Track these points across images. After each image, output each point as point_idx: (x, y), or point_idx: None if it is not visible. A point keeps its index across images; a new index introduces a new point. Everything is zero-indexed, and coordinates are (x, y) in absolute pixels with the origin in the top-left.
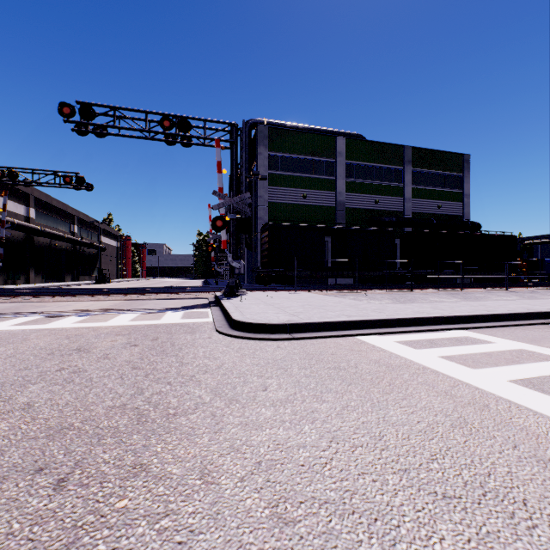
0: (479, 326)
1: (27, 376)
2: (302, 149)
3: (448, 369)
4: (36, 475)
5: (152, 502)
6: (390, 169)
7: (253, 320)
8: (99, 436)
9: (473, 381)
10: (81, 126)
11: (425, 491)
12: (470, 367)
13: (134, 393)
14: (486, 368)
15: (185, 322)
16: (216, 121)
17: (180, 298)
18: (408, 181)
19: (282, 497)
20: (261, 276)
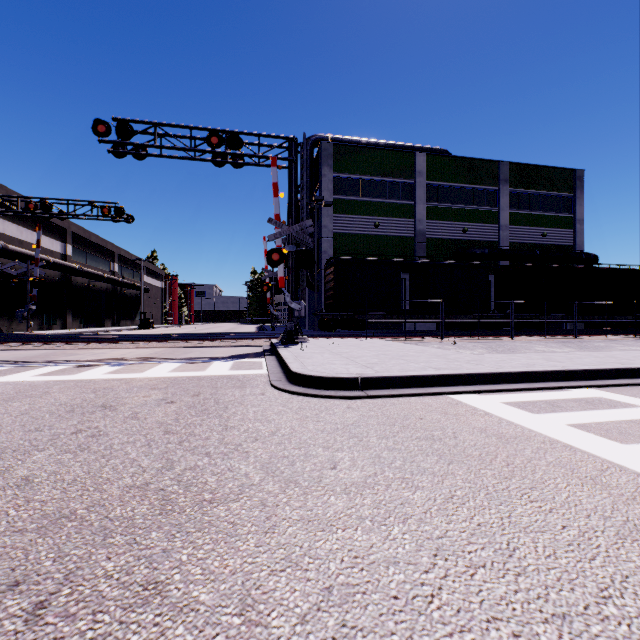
0: (614, 383)
1: (35, 440)
2: (374, 169)
3: (586, 443)
4: (7, 594)
5: None
6: (482, 191)
7: (316, 372)
8: (105, 531)
9: (628, 462)
10: (118, 147)
11: None
12: (618, 441)
13: (161, 467)
14: None
15: (234, 374)
16: (271, 136)
17: (230, 346)
18: (505, 205)
19: None
20: (325, 320)
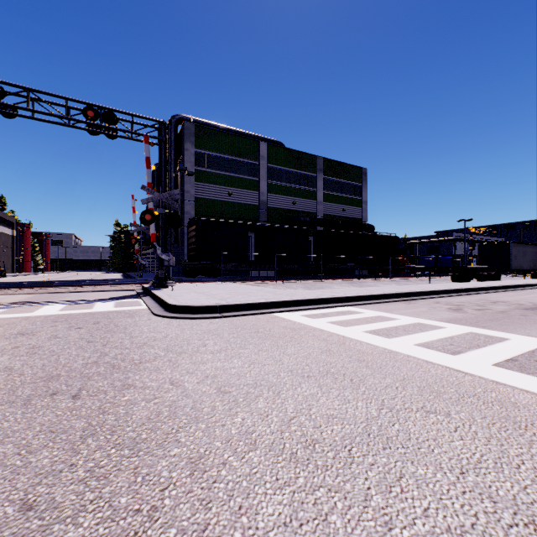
0: (360, 303)
1: None
2: (228, 150)
3: (330, 328)
4: (53, 396)
5: (145, 396)
6: (305, 175)
7: (188, 304)
8: (87, 377)
9: (342, 333)
10: None
11: (299, 376)
12: (344, 326)
13: (100, 355)
14: (353, 326)
15: (120, 310)
16: (144, 117)
17: (104, 291)
18: (320, 187)
19: (223, 386)
20: (189, 268)
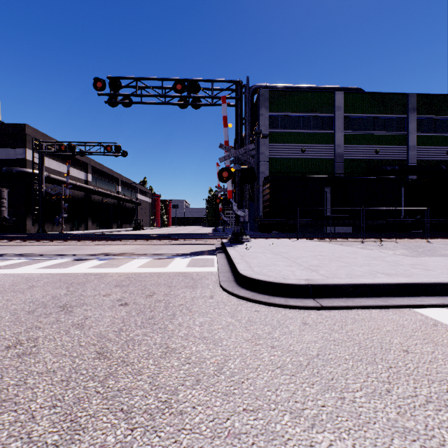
0: None
1: None
2: (301, 107)
3: None
4: None
5: None
6: (392, 119)
7: (263, 276)
8: None
9: None
10: (112, 99)
11: None
12: None
13: (54, 443)
14: None
15: (189, 271)
16: (222, 80)
17: (191, 244)
18: (412, 129)
19: None
20: (263, 224)
